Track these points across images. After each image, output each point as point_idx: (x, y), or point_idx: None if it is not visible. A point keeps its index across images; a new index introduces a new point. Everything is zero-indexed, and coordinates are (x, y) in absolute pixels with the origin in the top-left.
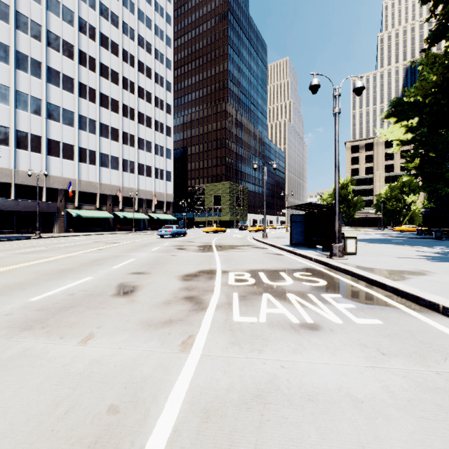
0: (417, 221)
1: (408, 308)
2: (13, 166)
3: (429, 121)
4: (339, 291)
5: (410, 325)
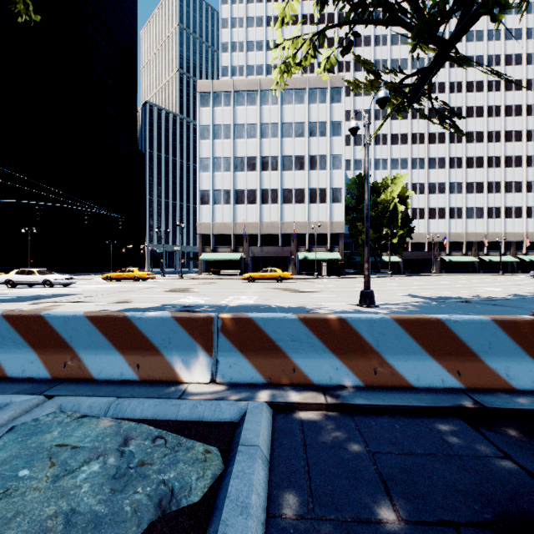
0: None
1: None
2: None
3: None
4: None
5: None
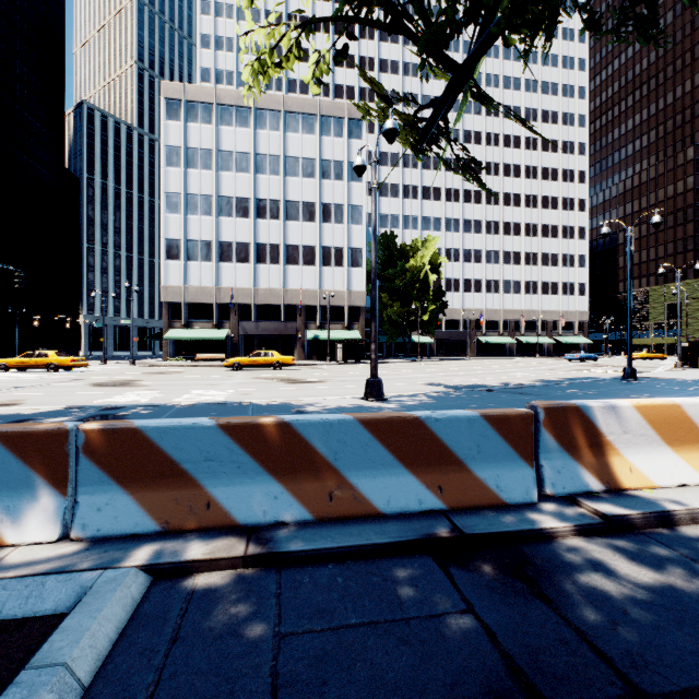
0: None
1: None
2: None
3: None
4: None
5: None
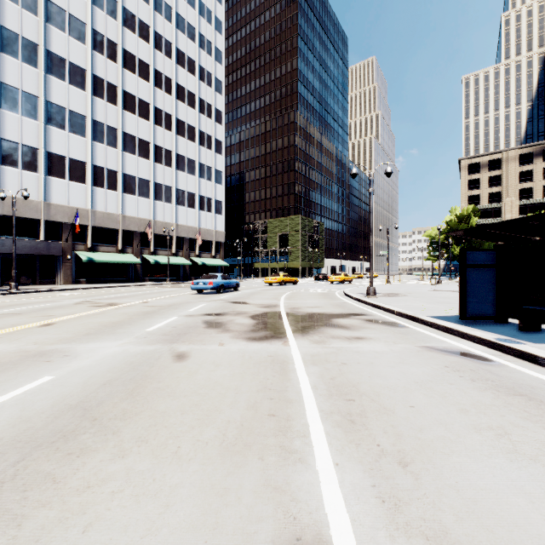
0: None
1: None
2: None
3: None
4: None
5: None
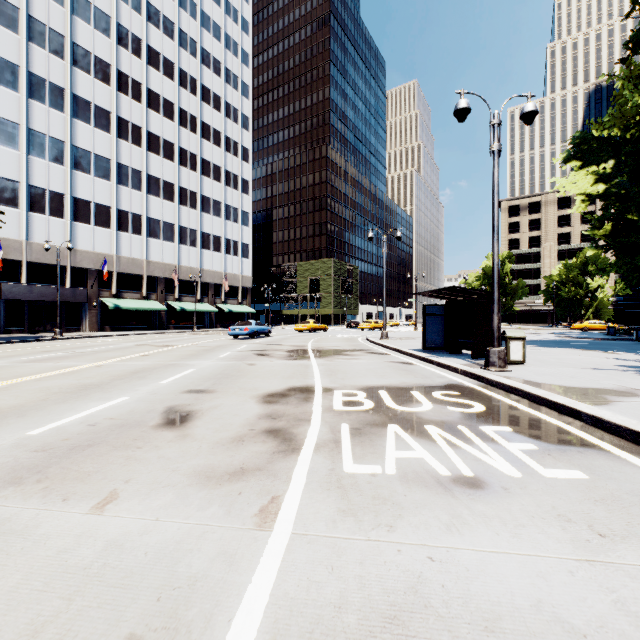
0: (606, 315)
1: (623, 451)
2: (25, 237)
3: (631, 165)
4: (507, 421)
5: (634, 482)
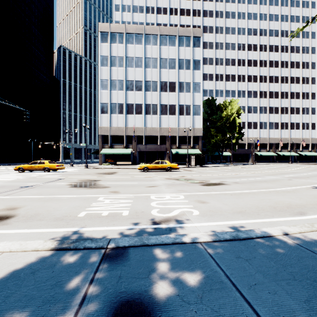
0: None
1: None
2: None
3: None
4: None
5: None
